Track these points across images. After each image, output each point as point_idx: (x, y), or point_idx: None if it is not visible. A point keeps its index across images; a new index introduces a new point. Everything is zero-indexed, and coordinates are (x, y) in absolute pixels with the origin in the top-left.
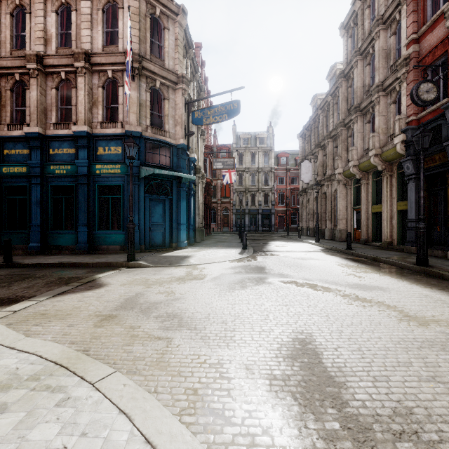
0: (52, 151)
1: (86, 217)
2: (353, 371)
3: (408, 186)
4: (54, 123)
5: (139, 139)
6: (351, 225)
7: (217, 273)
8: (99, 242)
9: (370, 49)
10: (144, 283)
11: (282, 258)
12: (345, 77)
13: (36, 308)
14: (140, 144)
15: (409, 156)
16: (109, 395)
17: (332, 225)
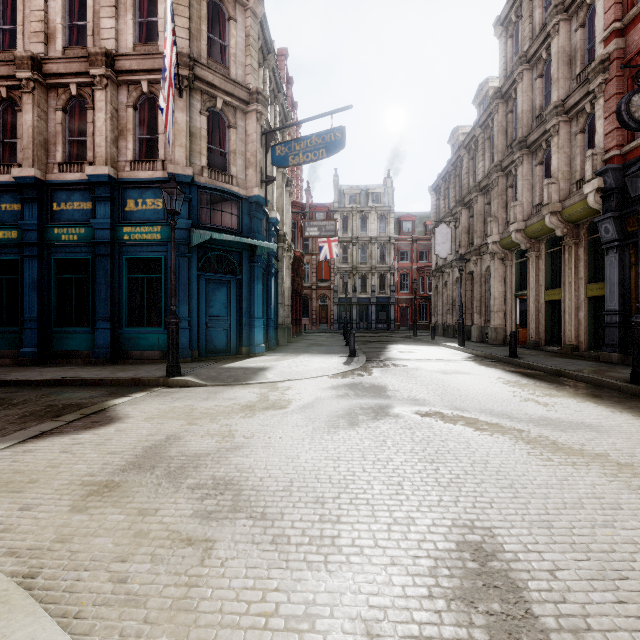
0: (56, 205)
1: (108, 308)
2: None
3: (607, 259)
4: (59, 163)
5: (191, 187)
6: (511, 320)
7: (308, 398)
8: (129, 346)
9: (542, 52)
10: (185, 415)
11: (411, 371)
12: (503, 98)
13: None
14: (192, 194)
15: (608, 212)
16: None
17: (482, 320)
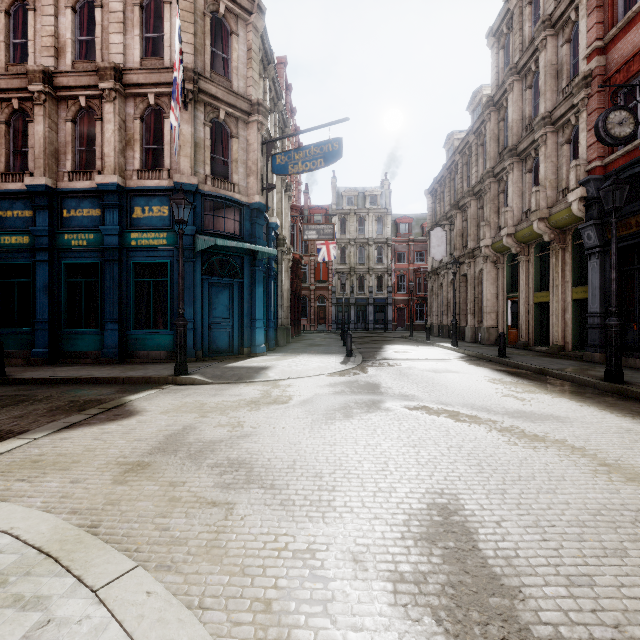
0: (66, 212)
1: (117, 310)
2: (532, 565)
3: (590, 264)
4: (69, 172)
5: (195, 195)
6: (503, 321)
7: (308, 394)
8: (136, 346)
9: (531, 65)
10: (197, 409)
11: (404, 370)
12: (495, 106)
13: (26, 451)
14: (196, 202)
15: (591, 219)
16: (119, 614)
17: (475, 321)
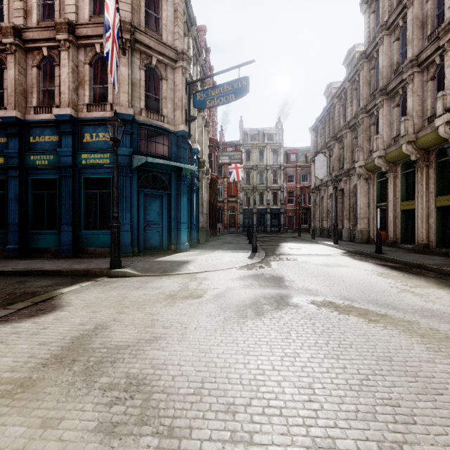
0: (32, 139)
1: (70, 215)
2: None
3: None
4: (35, 107)
5: (132, 123)
6: (373, 225)
7: (221, 288)
8: (86, 244)
9: (399, 21)
10: (117, 303)
11: (301, 264)
12: (367, 58)
13: None
14: (133, 129)
15: None
16: None
17: (350, 225)
